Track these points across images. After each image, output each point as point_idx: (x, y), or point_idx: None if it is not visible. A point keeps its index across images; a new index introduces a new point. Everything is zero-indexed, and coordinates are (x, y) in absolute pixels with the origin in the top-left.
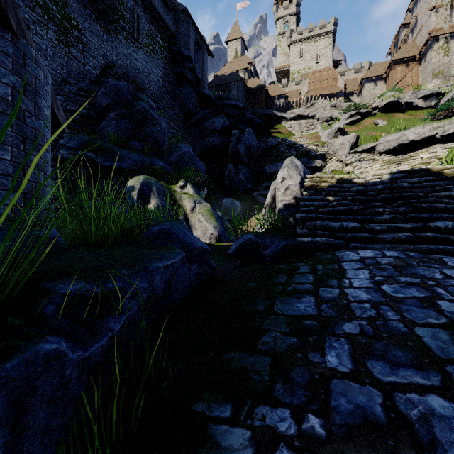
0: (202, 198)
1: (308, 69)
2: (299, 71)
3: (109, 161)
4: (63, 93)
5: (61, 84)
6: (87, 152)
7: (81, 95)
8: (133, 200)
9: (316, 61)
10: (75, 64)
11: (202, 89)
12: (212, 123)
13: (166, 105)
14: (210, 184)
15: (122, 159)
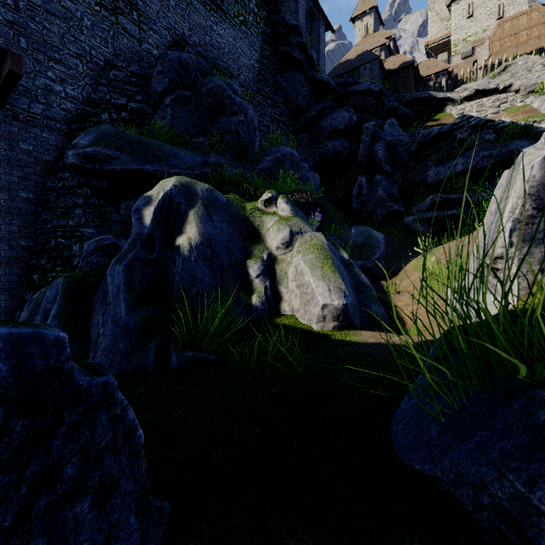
0: (307, 224)
1: (482, 33)
2: (466, 38)
3: (136, 161)
4: (106, 81)
5: (104, 69)
6: (100, 148)
7: (132, 82)
8: (141, 226)
9: (498, 16)
10: (126, 40)
11: (317, 74)
12: (331, 120)
13: (263, 100)
14: (327, 208)
15: (162, 158)
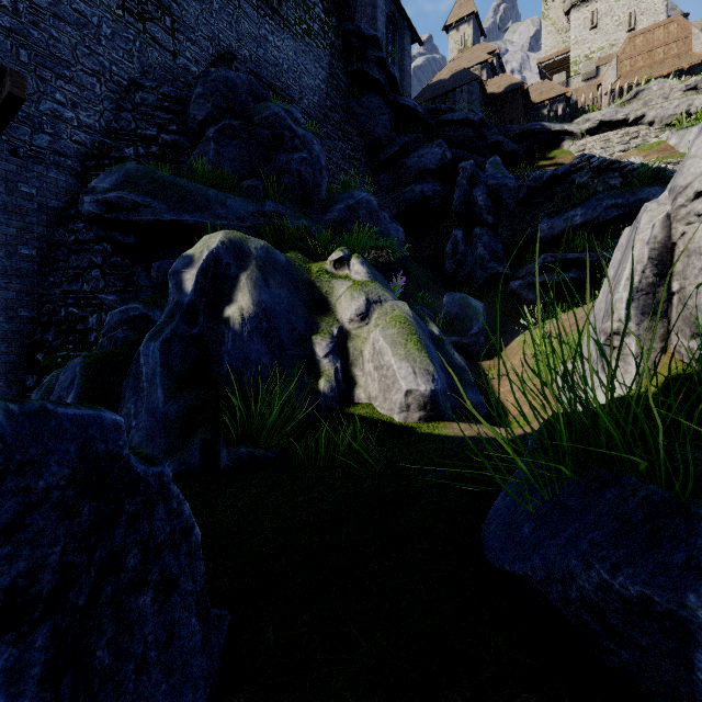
0: (388, 291)
1: (609, 48)
2: (588, 55)
3: (171, 211)
4: (131, 106)
5: (128, 90)
6: (125, 193)
7: (164, 108)
8: (180, 293)
9: (628, 27)
10: (157, 53)
11: (400, 99)
12: (419, 157)
13: (332, 131)
14: (413, 269)
15: (204, 206)
